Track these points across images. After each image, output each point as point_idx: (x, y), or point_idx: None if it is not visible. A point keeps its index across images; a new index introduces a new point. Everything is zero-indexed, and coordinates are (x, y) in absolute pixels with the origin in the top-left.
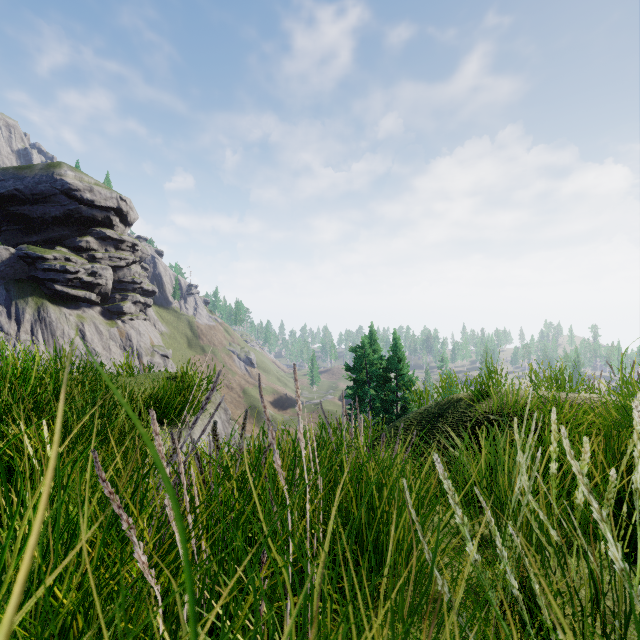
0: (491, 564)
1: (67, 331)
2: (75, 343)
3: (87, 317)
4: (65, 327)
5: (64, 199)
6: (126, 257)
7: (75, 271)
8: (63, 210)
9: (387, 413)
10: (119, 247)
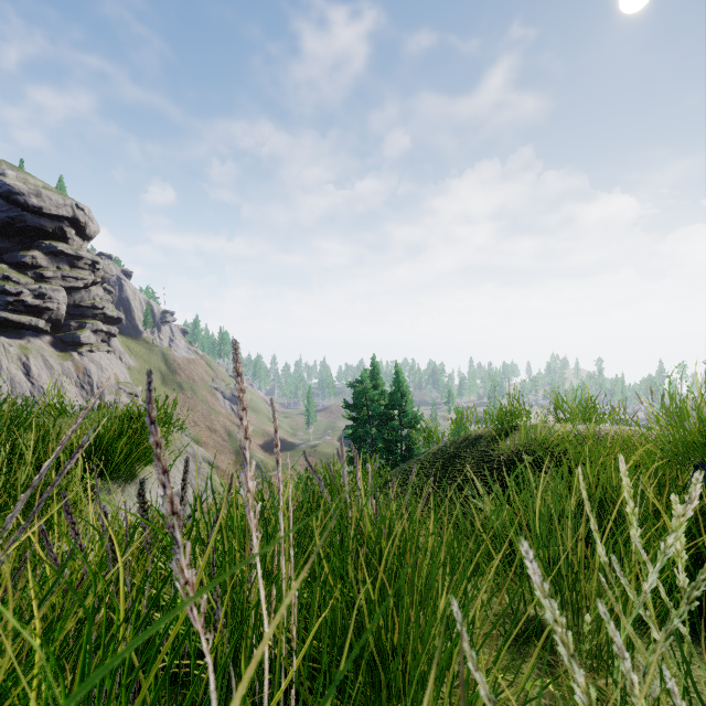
0: (551, 669)
1: (6, 365)
2: (17, 380)
3: (33, 348)
4: (3, 360)
5: (2, 204)
6: (84, 277)
7: (17, 292)
8: (1, 217)
9: (391, 454)
10: (75, 265)
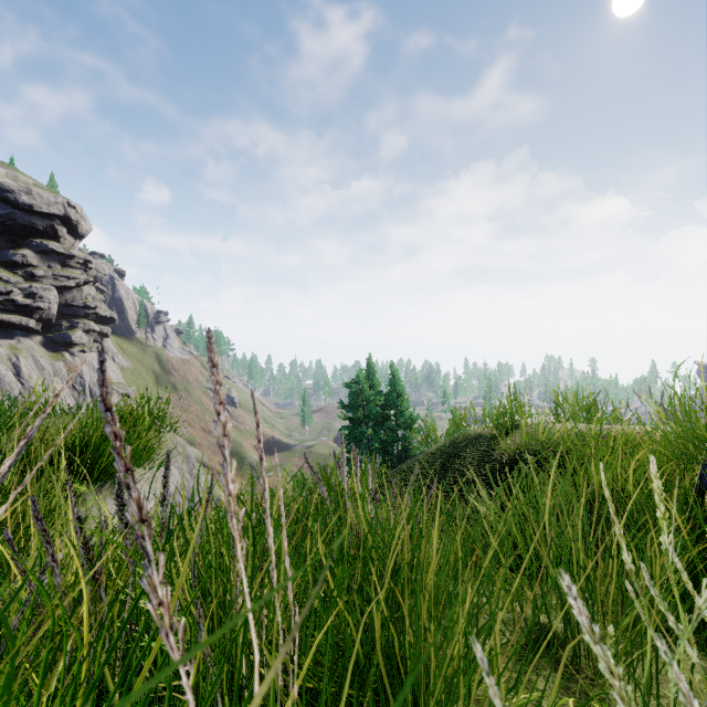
0: (567, 683)
1: None
2: (6, 380)
3: (23, 348)
4: None
5: None
6: (76, 276)
7: (6, 291)
8: None
9: (387, 455)
10: (67, 264)
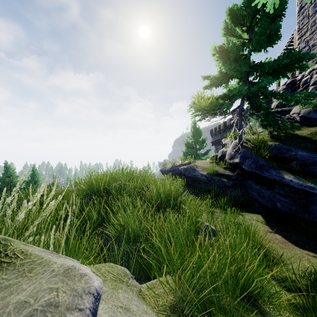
0: None
1: None
2: None
3: None
4: None
5: None
6: None
7: None
8: None
9: None
10: None
